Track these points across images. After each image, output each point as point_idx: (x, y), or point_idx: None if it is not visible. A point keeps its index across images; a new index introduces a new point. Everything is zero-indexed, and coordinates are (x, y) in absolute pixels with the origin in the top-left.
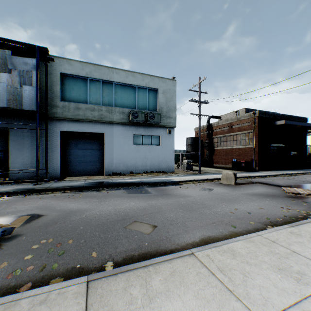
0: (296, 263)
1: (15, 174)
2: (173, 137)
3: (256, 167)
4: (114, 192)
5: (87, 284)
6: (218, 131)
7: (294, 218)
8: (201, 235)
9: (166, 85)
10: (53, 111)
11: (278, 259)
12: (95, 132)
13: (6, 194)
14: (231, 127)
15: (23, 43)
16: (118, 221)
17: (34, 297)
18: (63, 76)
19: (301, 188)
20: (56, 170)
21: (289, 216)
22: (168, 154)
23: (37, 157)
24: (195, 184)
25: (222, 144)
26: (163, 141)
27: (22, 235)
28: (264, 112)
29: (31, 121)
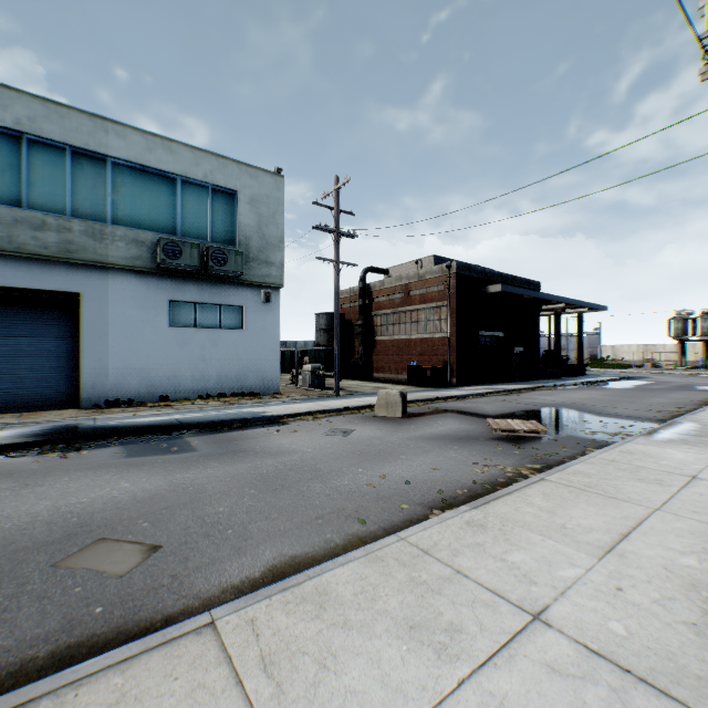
0: (453, 603)
1: None
2: (277, 311)
3: (454, 379)
4: (87, 454)
5: None
6: (384, 302)
7: (492, 485)
8: (275, 556)
9: (260, 186)
10: None
11: (419, 598)
12: (48, 289)
13: None
14: (407, 294)
15: None
16: (47, 545)
17: None
18: None
19: (521, 419)
20: None
21: (483, 482)
22: (265, 350)
23: None
24: (318, 422)
25: (391, 330)
26: (251, 320)
27: None
28: (467, 267)
29: None
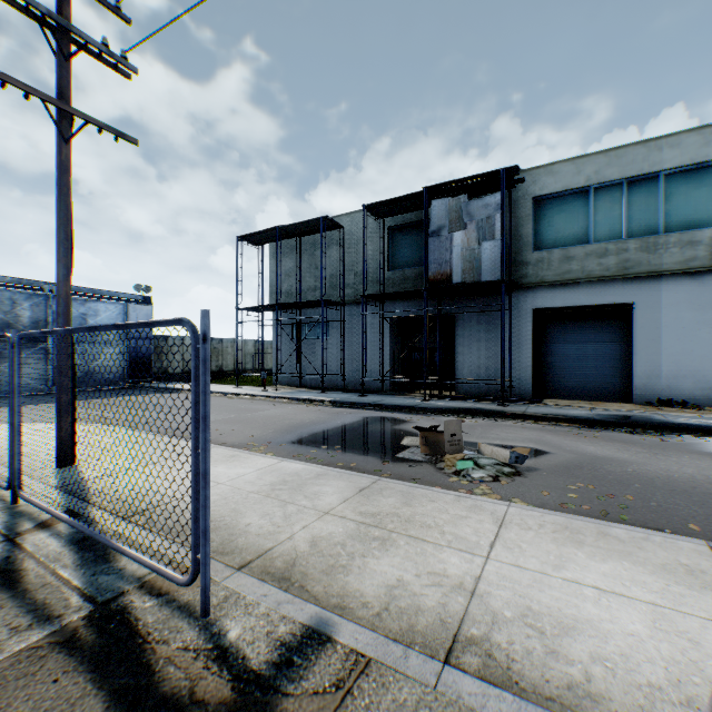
0: None
1: (462, 386)
2: None
3: None
4: (680, 442)
5: (709, 548)
6: None
7: None
8: None
9: None
10: (519, 274)
11: None
12: (606, 303)
13: (468, 413)
14: None
15: (481, 175)
16: None
17: (626, 531)
18: (536, 202)
19: None
20: (523, 384)
21: None
22: None
23: (502, 358)
24: None
25: None
26: None
27: (538, 470)
28: None
29: (484, 298)
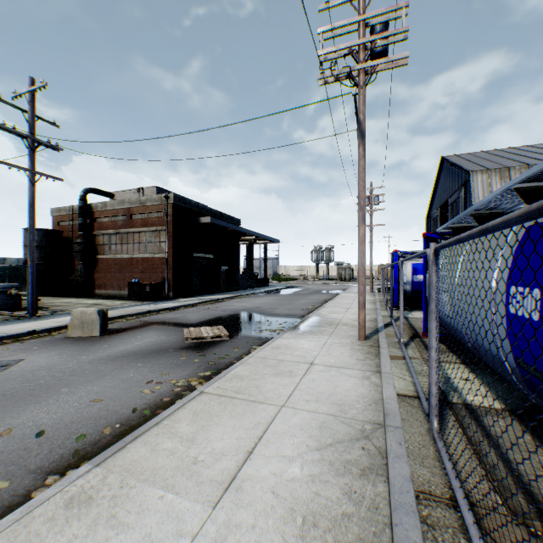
0: None
1: None
2: None
3: (171, 293)
4: None
5: None
6: (107, 223)
7: (153, 409)
8: None
9: None
10: None
11: None
12: None
13: None
14: (130, 217)
15: None
16: None
17: None
18: None
19: (214, 325)
20: None
21: (146, 406)
22: None
23: None
24: None
25: (114, 249)
26: None
27: None
28: (183, 200)
29: None
